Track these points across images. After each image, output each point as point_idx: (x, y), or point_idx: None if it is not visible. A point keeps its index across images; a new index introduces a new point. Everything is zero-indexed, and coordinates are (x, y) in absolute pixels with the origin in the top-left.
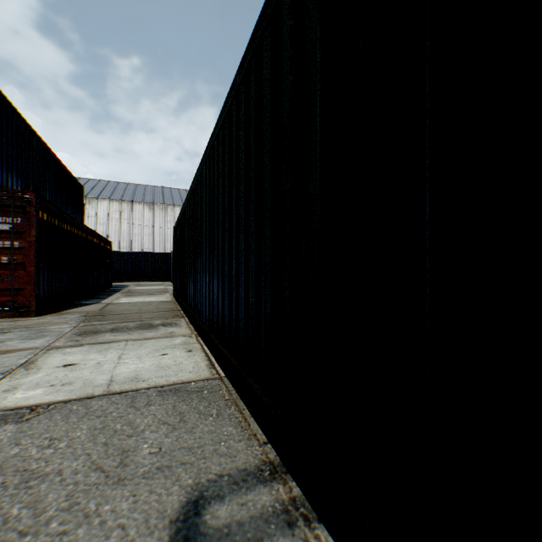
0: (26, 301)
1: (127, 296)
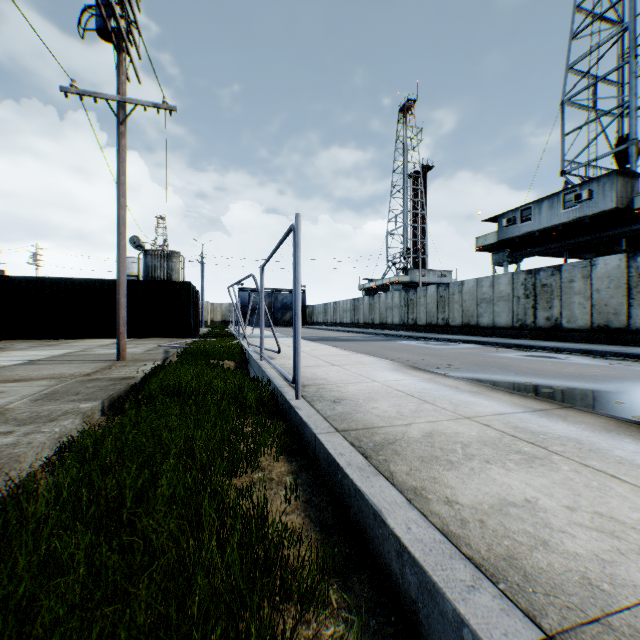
0: None
1: None
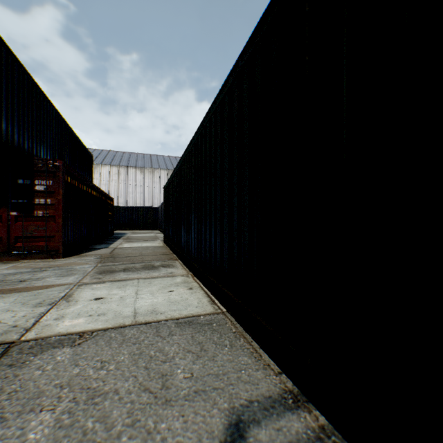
0: (56, 246)
1: (127, 242)
